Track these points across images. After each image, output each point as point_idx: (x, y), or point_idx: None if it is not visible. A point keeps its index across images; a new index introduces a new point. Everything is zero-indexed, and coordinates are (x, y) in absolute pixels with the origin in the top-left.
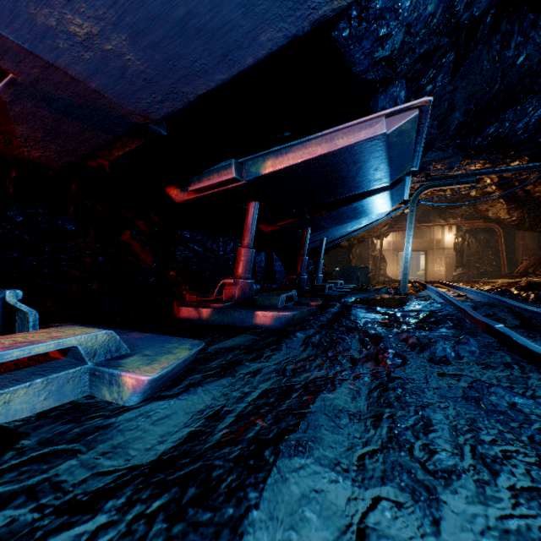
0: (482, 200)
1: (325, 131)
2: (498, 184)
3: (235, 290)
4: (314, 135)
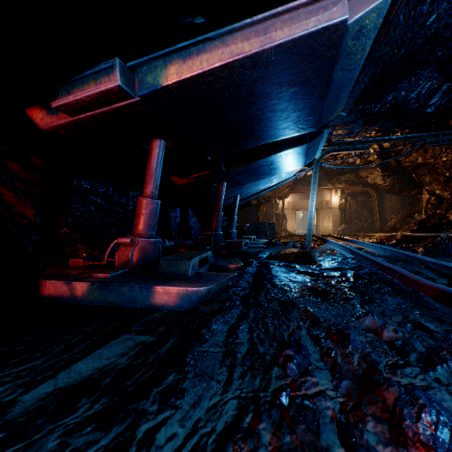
0: (363, 168)
1: (256, 16)
2: (379, 154)
3: (132, 252)
4: (239, 23)
